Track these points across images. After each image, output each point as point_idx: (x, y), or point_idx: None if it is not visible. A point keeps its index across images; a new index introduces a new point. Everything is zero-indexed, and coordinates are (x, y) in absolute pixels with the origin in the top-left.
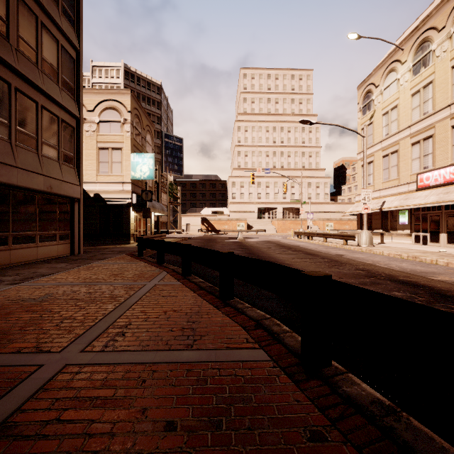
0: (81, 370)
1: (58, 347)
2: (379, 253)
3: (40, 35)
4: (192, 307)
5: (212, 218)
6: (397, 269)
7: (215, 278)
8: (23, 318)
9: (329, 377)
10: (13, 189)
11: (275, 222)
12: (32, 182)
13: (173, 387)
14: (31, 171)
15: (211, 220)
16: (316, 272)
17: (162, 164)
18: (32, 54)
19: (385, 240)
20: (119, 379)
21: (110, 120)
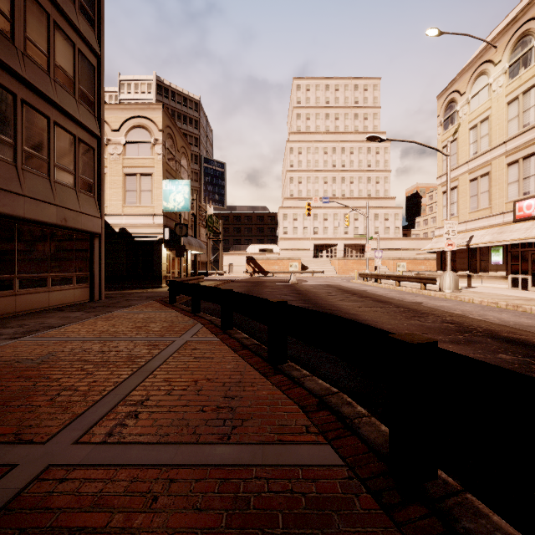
0: (67, 476)
1: (44, 435)
2: (468, 300)
3: (53, 37)
4: (232, 374)
5: (259, 257)
6: (497, 322)
7: (262, 332)
8: (10, 387)
9: (437, 500)
10: (19, 221)
11: (335, 261)
12: (43, 214)
13: (197, 512)
14: (41, 200)
15: (258, 260)
16: (412, 336)
17: (200, 193)
18: (43, 59)
19: (473, 283)
20: (119, 493)
21: (138, 140)
